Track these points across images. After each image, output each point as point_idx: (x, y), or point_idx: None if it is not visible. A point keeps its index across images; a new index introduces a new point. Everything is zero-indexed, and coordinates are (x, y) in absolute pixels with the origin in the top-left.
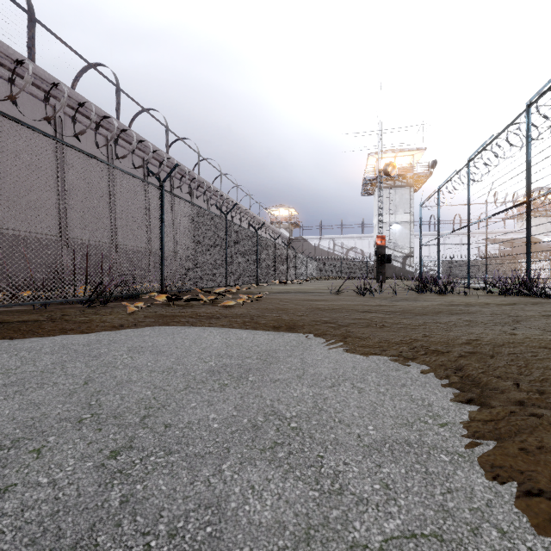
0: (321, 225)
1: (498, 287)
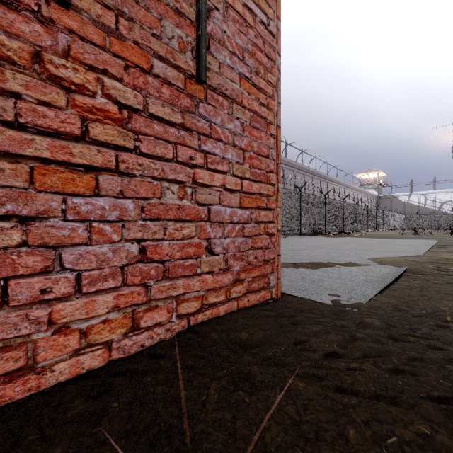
0: (411, 184)
1: None
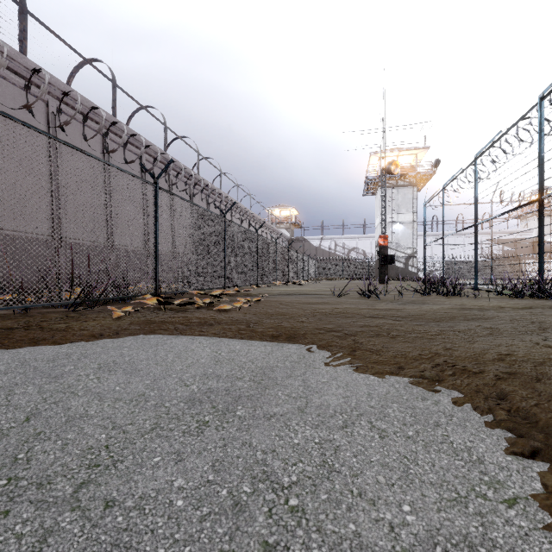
0: (322, 226)
1: (509, 289)
